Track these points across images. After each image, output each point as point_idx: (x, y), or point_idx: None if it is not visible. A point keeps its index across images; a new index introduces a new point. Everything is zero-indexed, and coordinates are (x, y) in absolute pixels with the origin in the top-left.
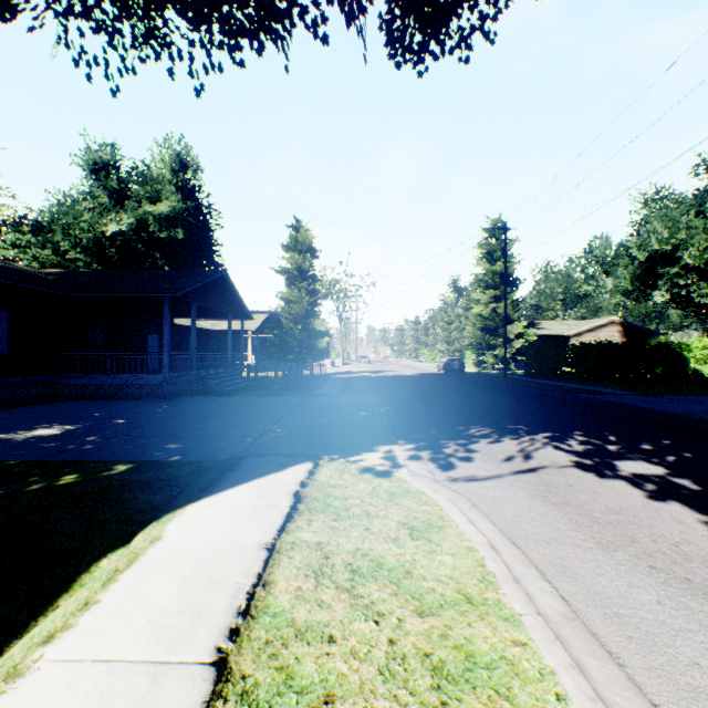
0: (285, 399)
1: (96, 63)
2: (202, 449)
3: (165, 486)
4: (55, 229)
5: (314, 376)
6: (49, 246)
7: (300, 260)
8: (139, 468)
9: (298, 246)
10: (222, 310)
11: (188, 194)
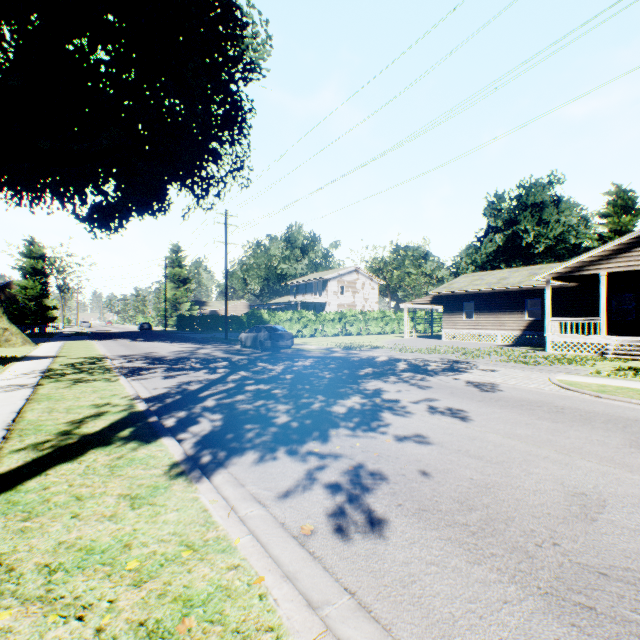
0: (41, 338)
1: None
2: None
3: None
4: None
5: (48, 332)
6: None
7: (35, 263)
8: None
9: (33, 254)
10: None
11: None
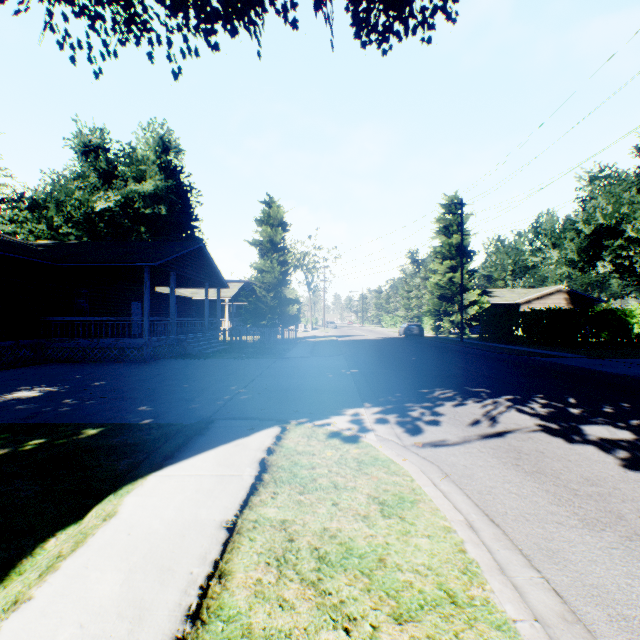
0: (257, 362)
1: (80, 47)
2: (173, 412)
3: (131, 451)
4: (49, 206)
5: (285, 340)
6: (43, 221)
7: (272, 233)
8: (109, 432)
9: (270, 220)
10: (200, 279)
11: (170, 173)
